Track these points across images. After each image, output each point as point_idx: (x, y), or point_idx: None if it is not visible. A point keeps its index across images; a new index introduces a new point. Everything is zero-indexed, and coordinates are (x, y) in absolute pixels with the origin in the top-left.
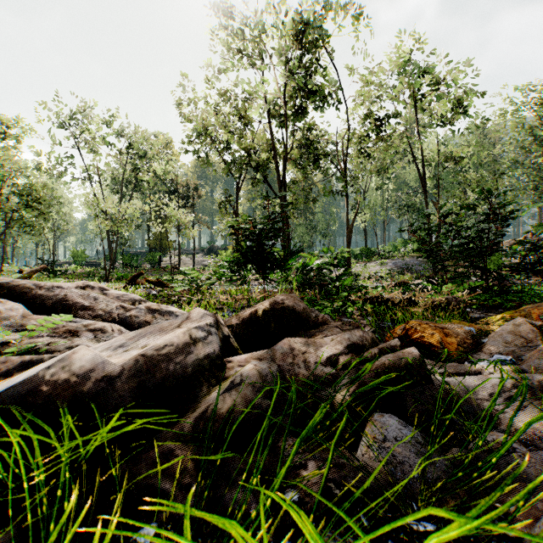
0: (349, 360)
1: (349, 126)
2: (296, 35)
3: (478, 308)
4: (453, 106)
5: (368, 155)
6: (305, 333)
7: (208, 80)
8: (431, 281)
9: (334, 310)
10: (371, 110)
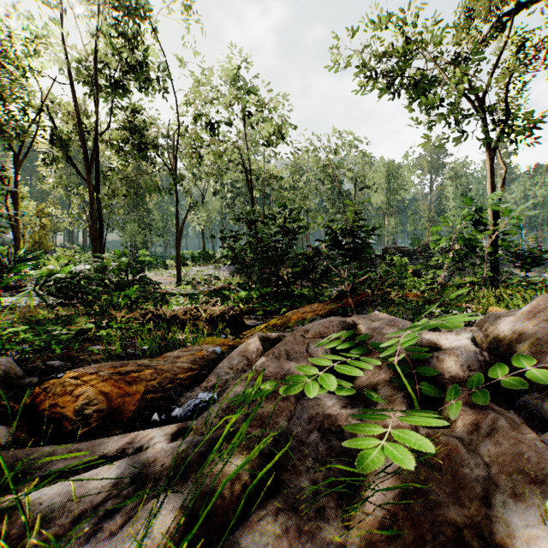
0: None
1: (178, 121)
2: None
3: (264, 314)
4: (273, 131)
5: (200, 157)
6: None
7: None
8: (242, 286)
9: (67, 339)
10: (202, 112)
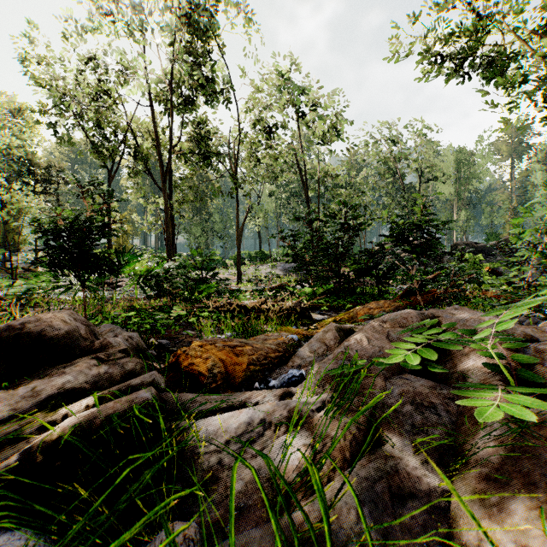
0: (20, 428)
1: (238, 129)
2: (179, 17)
3: (328, 309)
4: (329, 128)
5: (258, 161)
6: (41, 371)
7: (65, 38)
8: (302, 284)
9: (168, 323)
10: (260, 117)
